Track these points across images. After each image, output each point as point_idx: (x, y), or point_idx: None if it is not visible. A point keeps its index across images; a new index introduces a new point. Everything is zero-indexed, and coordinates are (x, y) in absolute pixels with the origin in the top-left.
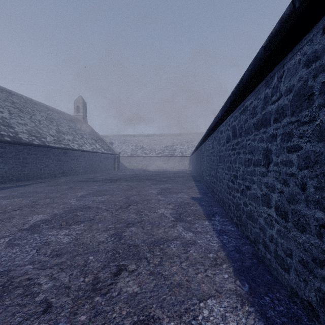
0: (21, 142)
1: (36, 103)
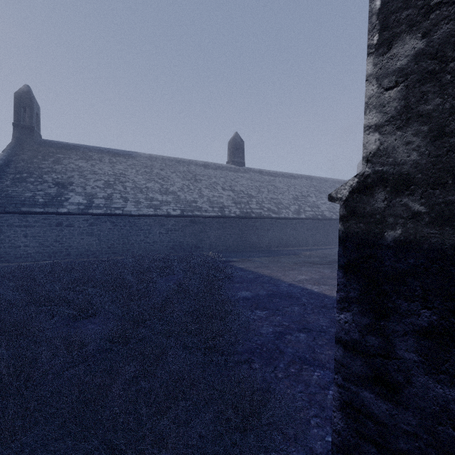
0: (326, 218)
1: (326, 180)
